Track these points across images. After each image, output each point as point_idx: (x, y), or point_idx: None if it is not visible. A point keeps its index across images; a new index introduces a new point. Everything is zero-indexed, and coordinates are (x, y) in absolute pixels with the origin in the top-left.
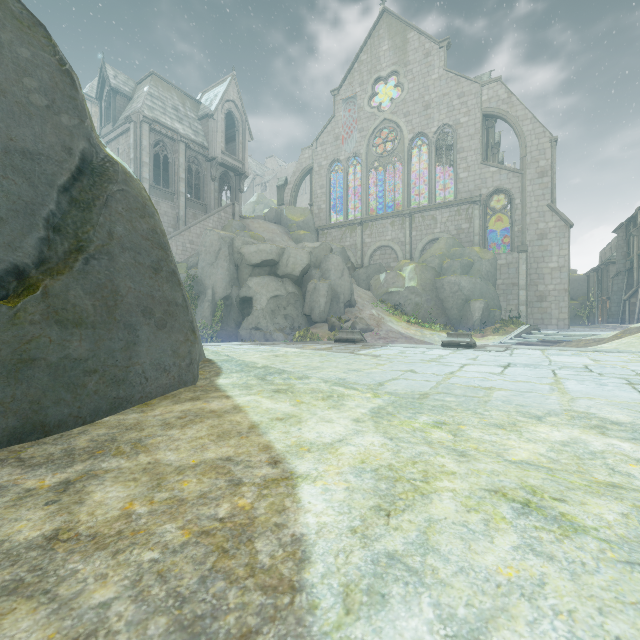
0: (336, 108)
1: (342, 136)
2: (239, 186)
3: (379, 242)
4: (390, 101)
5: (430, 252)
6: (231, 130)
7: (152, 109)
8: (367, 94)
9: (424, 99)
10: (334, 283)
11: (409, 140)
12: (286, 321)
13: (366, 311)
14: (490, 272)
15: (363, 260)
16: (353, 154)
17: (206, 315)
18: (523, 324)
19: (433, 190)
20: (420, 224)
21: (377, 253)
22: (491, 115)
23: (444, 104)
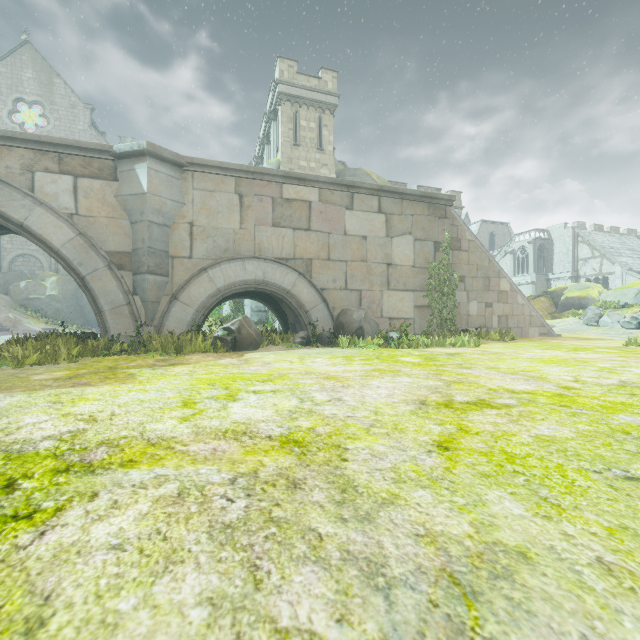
0: None
1: None
2: None
3: (22, 250)
4: (38, 117)
5: None
6: None
7: None
8: (7, 107)
9: None
10: None
11: None
12: None
13: (2, 314)
14: None
15: (2, 264)
16: None
17: None
18: None
19: None
20: None
21: (20, 260)
22: None
23: None
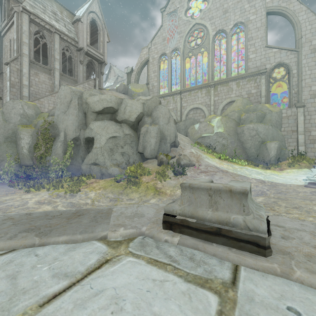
0: (163, 20)
1: (167, 37)
2: (101, 70)
3: (192, 105)
4: None
5: (229, 109)
6: (96, 35)
7: (33, 7)
8: (184, 8)
9: (223, 6)
10: (162, 127)
11: (213, 35)
12: (123, 157)
13: (187, 150)
14: (278, 121)
15: (181, 118)
16: (175, 49)
17: (58, 153)
18: (312, 160)
19: (230, 68)
20: (221, 92)
21: (191, 113)
22: (273, 12)
23: (238, 8)
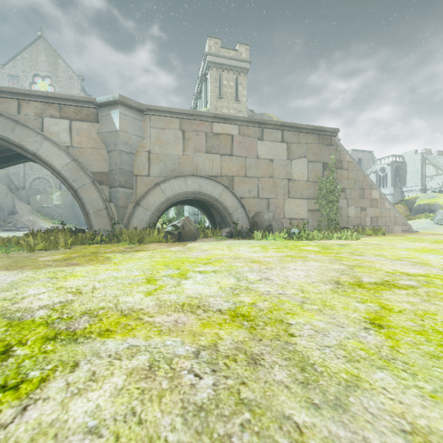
0: (1, 77)
1: None
2: None
3: (38, 175)
4: (48, 86)
5: None
6: None
7: None
8: (28, 80)
9: None
10: (0, 200)
11: None
12: None
13: (25, 217)
14: None
15: (25, 184)
16: None
17: None
18: None
19: None
20: None
21: (36, 181)
22: None
23: None
